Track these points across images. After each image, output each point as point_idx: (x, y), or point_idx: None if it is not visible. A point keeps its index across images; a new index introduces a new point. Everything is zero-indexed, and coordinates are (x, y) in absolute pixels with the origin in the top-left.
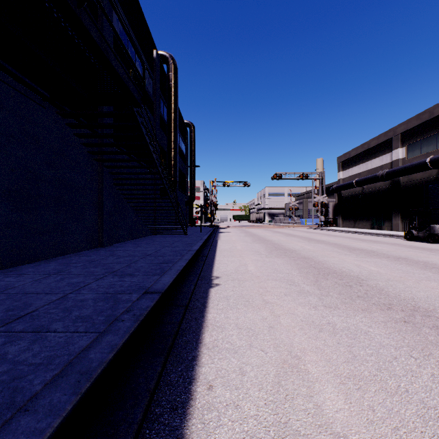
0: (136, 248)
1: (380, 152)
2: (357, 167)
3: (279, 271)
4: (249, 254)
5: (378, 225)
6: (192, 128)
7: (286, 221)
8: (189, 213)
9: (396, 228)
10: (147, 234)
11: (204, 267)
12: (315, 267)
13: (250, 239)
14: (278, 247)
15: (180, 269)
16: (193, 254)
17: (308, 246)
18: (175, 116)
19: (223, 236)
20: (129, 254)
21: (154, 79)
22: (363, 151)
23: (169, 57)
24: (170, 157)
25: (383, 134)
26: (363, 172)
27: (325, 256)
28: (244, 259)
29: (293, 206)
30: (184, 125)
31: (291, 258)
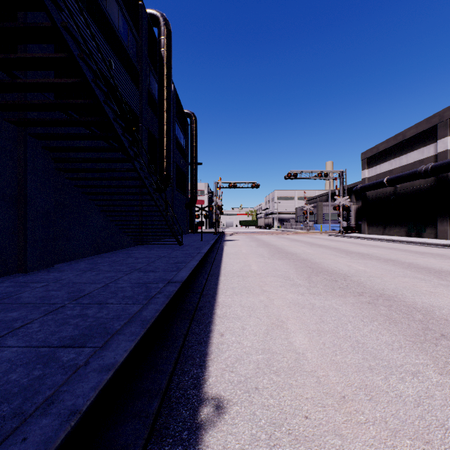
0: (81, 275)
1: (419, 143)
2: (387, 163)
3: (379, 358)
4: (275, 284)
5: (417, 232)
6: (193, 119)
7: (298, 227)
8: (190, 218)
9: (443, 235)
10: (128, 245)
11: (188, 337)
12: (444, 334)
13: (266, 252)
14: (314, 266)
15: (80, 410)
16: (172, 297)
17: (357, 265)
18: (168, 93)
19: (230, 246)
20: (41, 296)
21: (139, 40)
22: (396, 144)
23: (160, 16)
24: (162, 145)
25: (424, 120)
26: (395, 169)
27: (414, 290)
28: (272, 301)
29: (308, 210)
30: (184, 114)
31: (360, 299)
